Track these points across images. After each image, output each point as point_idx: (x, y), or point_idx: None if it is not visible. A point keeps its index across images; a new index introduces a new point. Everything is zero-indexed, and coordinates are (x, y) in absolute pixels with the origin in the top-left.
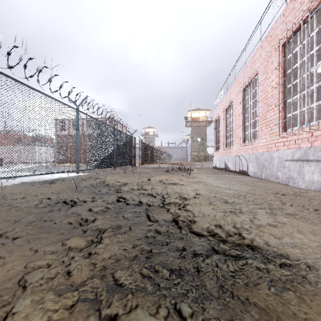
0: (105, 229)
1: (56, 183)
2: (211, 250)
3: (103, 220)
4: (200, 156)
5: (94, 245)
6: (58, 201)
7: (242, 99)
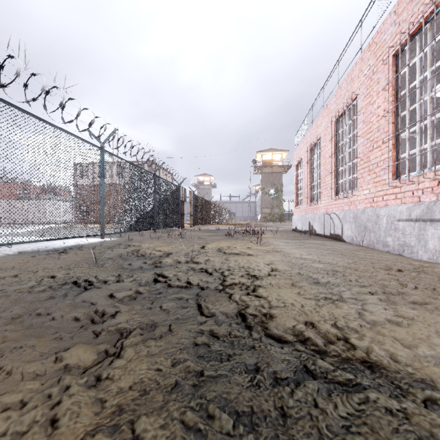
0: (130, 330)
1: (69, 253)
2: (302, 371)
3: (129, 315)
4: (274, 214)
5: (108, 361)
6: (65, 282)
7: (334, 134)
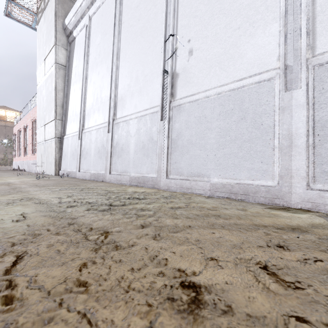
0: None
1: None
2: None
3: None
4: (8, 159)
5: None
6: None
7: (24, 132)
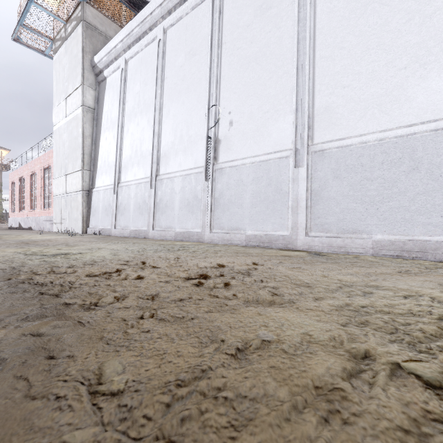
0: None
1: None
2: None
3: None
4: None
5: None
6: None
7: (30, 181)
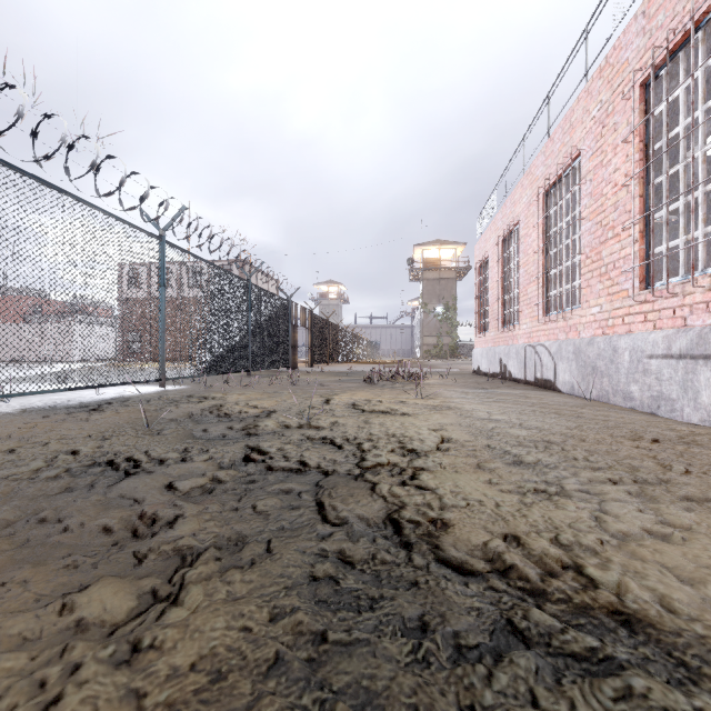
0: (198, 552)
1: (106, 412)
2: (506, 631)
3: (198, 522)
4: (443, 346)
5: (156, 612)
6: (94, 462)
7: (542, 215)
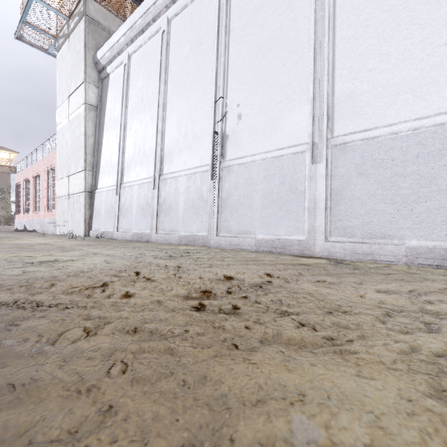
0: None
1: None
2: None
3: None
4: None
5: None
6: None
7: (35, 182)
